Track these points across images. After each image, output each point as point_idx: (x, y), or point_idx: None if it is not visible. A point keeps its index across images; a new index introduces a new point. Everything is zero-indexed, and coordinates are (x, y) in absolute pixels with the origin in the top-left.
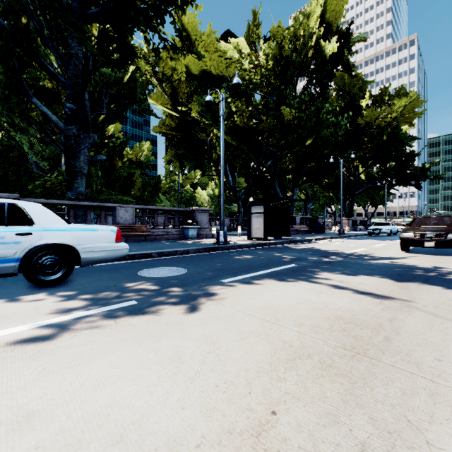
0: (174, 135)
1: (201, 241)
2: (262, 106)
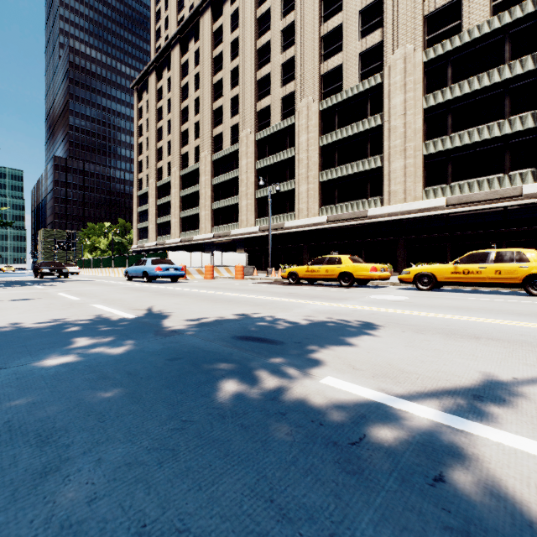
0: None
1: None
2: None
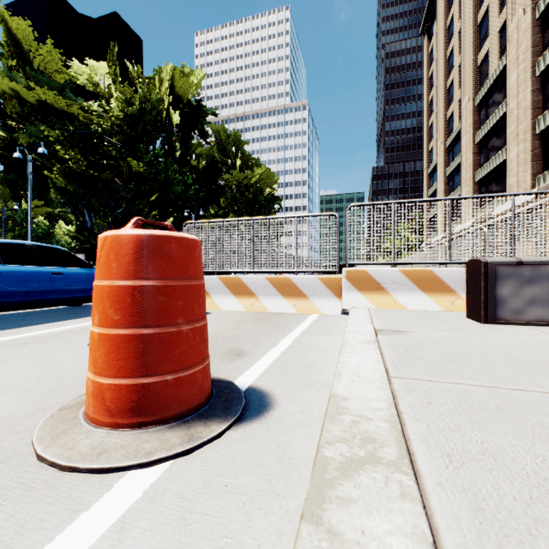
0: (0, 156)
1: None
2: (115, 151)
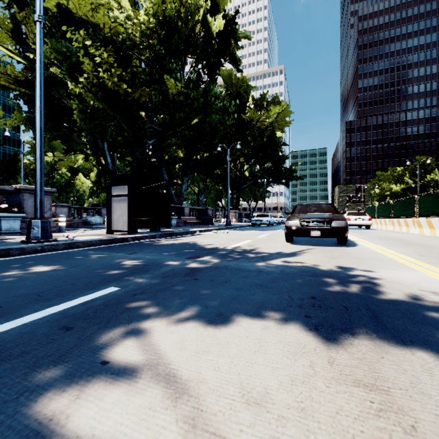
0: (23, 93)
1: (16, 237)
2: (144, 74)
